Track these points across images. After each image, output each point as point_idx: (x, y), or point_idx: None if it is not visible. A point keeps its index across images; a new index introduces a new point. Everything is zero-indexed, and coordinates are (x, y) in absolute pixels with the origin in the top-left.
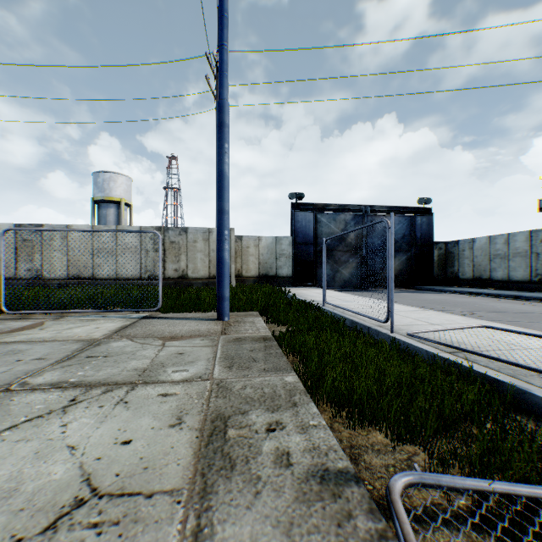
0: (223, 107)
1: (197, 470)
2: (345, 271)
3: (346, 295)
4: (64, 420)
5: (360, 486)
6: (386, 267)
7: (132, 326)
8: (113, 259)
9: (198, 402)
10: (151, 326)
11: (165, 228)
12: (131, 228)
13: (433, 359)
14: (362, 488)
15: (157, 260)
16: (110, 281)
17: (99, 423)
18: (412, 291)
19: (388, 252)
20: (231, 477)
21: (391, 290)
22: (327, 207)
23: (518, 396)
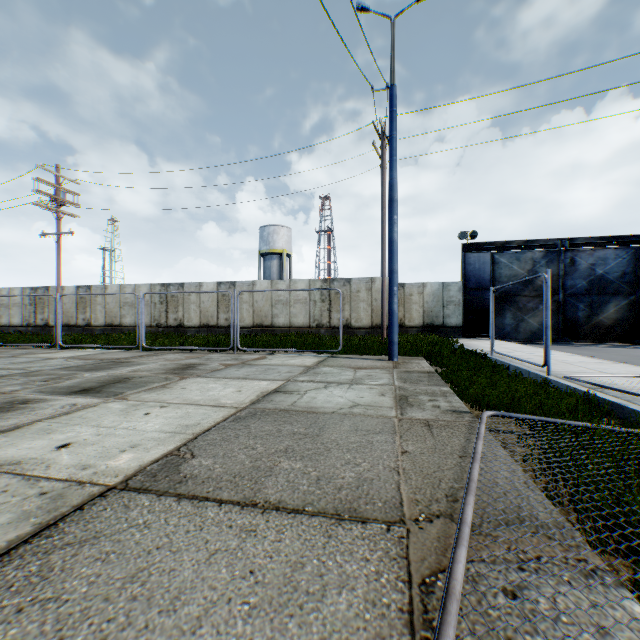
0: (392, 186)
1: (397, 405)
2: (533, 320)
3: (525, 348)
4: (328, 390)
5: (471, 414)
6: (594, 315)
7: (326, 361)
8: (287, 310)
9: (390, 391)
10: (339, 361)
11: (331, 280)
12: (302, 281)
13: (573, 392)
14: (471, 414)
15: (323, 310)
16: (285, 329)
17: (345, 392)
18: (632, 346)
19: (544, 304)
20: (412, 407)
21: (547, 338)
22: (507, 244)
23: (619, 410)
